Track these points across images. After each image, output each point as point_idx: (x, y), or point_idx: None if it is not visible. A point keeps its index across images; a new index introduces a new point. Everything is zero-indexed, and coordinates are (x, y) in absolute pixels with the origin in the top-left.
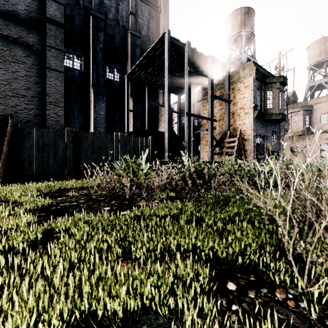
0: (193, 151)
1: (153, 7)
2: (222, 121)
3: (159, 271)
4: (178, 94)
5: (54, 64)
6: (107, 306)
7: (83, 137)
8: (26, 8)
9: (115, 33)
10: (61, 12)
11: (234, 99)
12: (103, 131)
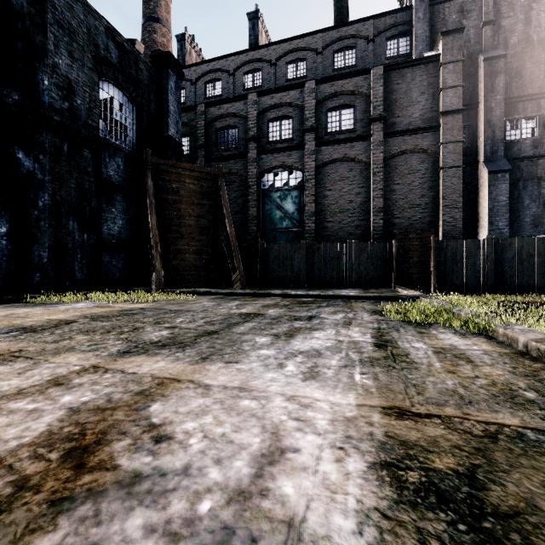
0: None
1: None
2: None
3: None
4: None
5: (450, 160)
6: None
7: (506, 244)
8: (420, 113)
9: (522, 61)
10: (458, 96)
11: None
12: (504, 226)
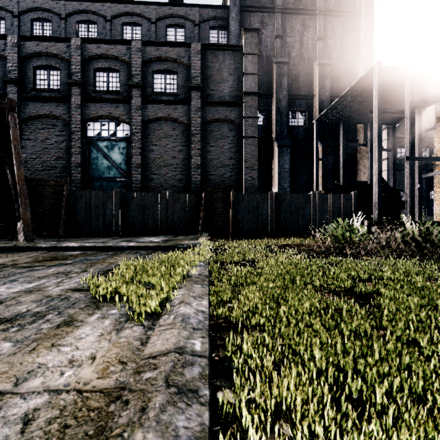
0: (420, 205)
1: (349, 16)
2: None
3: (400, 271)
4: (390, 124)
5: (250, 132)
6: (382, 275)
7: (282, 198)
8: (229, 90)
9: (298, 70)
10: (255, 82)
11: None
12: (287, 187)
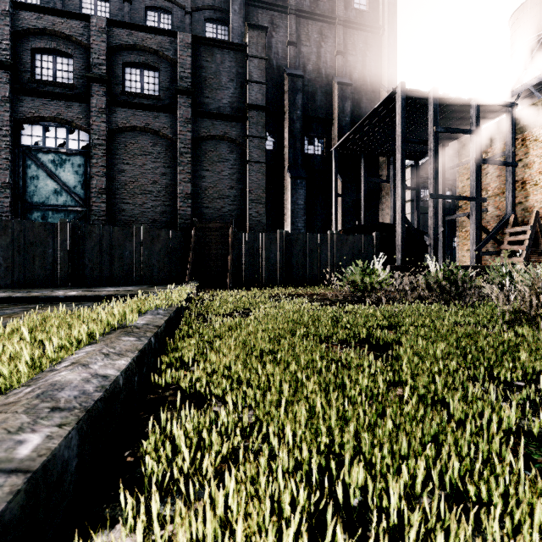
0: (443, 250)
1: (371, 31)
2: (500, 197)
3: (424, 316)
4: (414, 159)
5: (256, 155)
6: (404, 321)
7: (294, 239)
8: (229, 101)
9: (315, 88)
10: (263, 93)
11: (526, 157)
12: (302, 227)
